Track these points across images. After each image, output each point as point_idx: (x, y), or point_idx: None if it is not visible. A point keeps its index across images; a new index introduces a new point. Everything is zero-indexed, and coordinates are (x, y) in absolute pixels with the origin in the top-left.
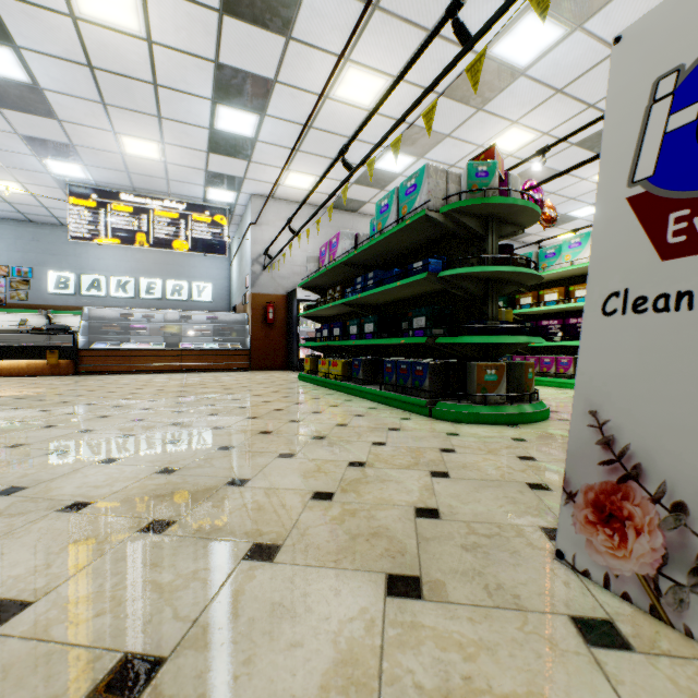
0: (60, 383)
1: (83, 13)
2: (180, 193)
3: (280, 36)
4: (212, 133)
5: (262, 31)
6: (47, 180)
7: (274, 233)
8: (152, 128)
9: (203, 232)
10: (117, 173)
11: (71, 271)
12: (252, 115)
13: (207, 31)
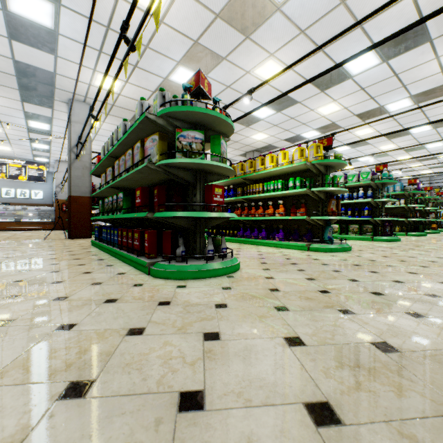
0: None
1: None
2: (22, 158)
3: (49, 136)
4: (32, 147)
5: (42, 135)
6: None
7: (66, 175)
8: (7, 145)
9: (34, 173)
10: None
11: None
12: (46, 145)
13: (25, 134)
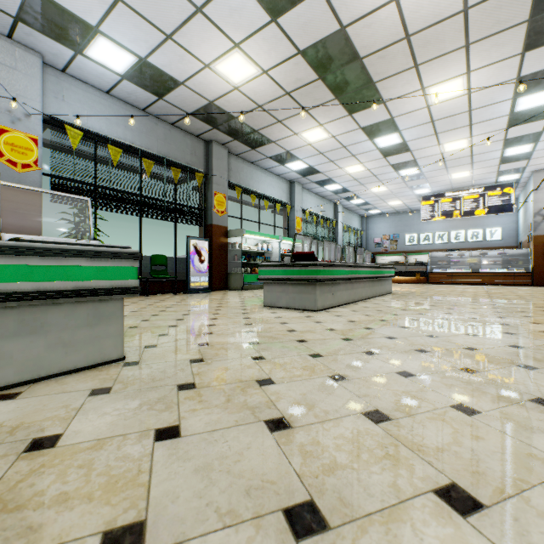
0: (426, 286)
1: (445, 151)
2: (479, 184)
3: (542, 120)
4: (501, 158)
5: (530, 123)
6: (412, 197)
7: None
8: (467, 167)
9: (494, 202)
10: (444, 186)
11: (414, 233)
12: (528, 145)
13: (499, 134)
